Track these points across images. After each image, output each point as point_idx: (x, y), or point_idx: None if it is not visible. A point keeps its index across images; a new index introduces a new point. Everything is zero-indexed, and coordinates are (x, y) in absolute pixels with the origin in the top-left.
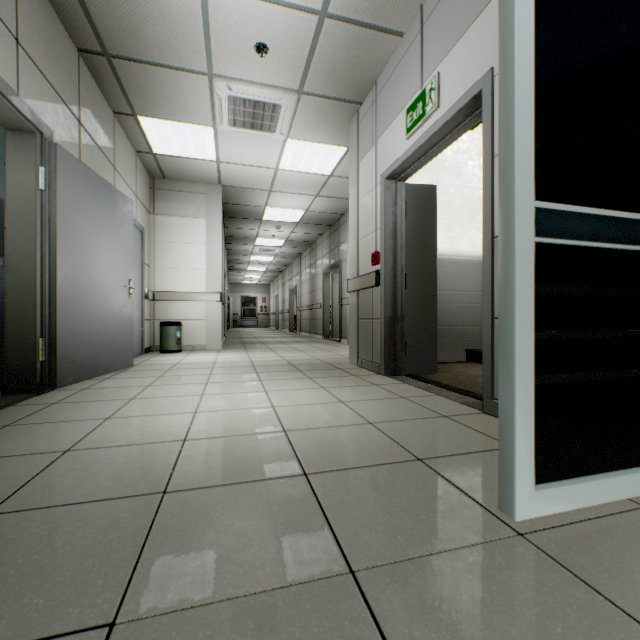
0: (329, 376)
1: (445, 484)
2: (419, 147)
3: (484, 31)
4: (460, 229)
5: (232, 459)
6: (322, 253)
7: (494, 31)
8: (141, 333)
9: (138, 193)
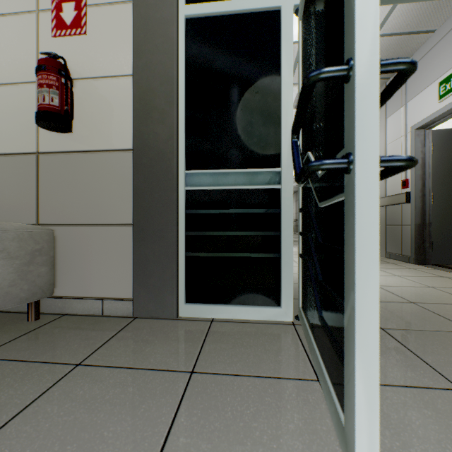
0: None
1: None
2: (451, 108)
3: None
4: None
5: None
6: None
7: None
8: None
9: None
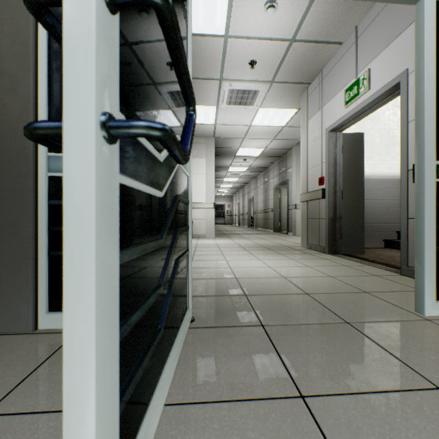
0: (292, 253)
1: (383, 301)
2: (354, 113)
3: (401, 46)
4: (379, 158)
5: (266, 286)
6: (273, 175)
7: (408, 47)
8: None
9: None
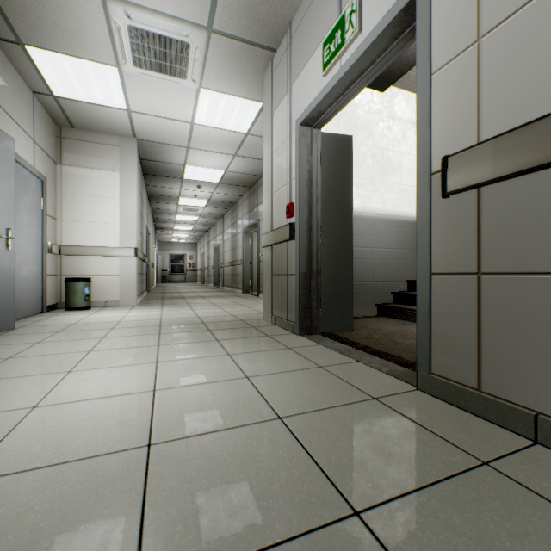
0: (239, 337)
1: None
2: (337, 82)
3: None
4: (372, 187)
5: (5, 548)
6: (242, 213)
7: None
8: (41, 290)
9: (37, 138)
